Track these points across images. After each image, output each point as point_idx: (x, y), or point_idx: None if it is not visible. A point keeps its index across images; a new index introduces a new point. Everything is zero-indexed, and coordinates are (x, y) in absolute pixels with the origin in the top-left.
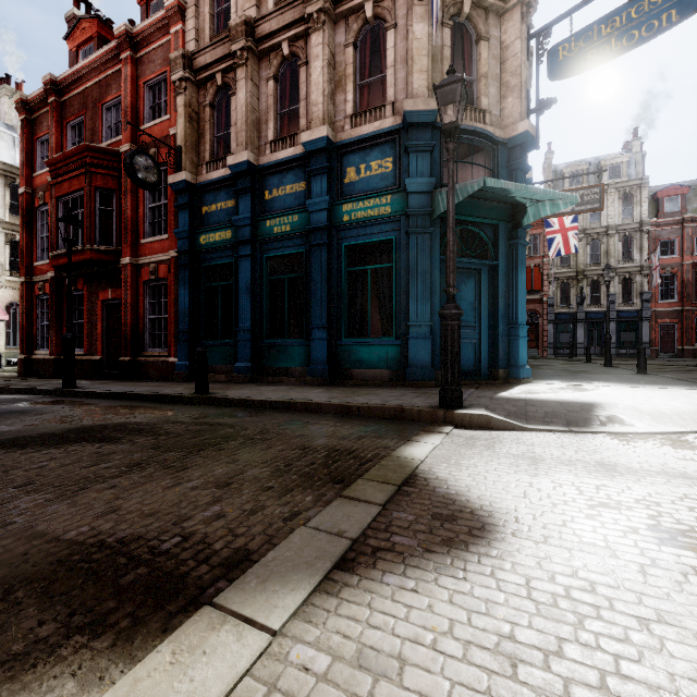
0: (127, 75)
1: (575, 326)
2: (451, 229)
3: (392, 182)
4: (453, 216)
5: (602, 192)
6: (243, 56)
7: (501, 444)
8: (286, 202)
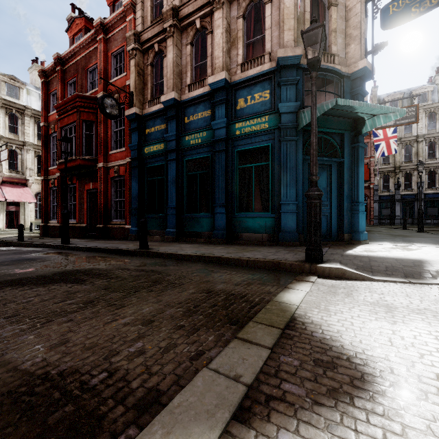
0: (101, 50)
1: (393, 204)
2: (314, 134)
3: (269, 107)
4: (315, 124)
5: (417, 110)
6: (171, 30)
7: (357, 293)
8: (198, 123)
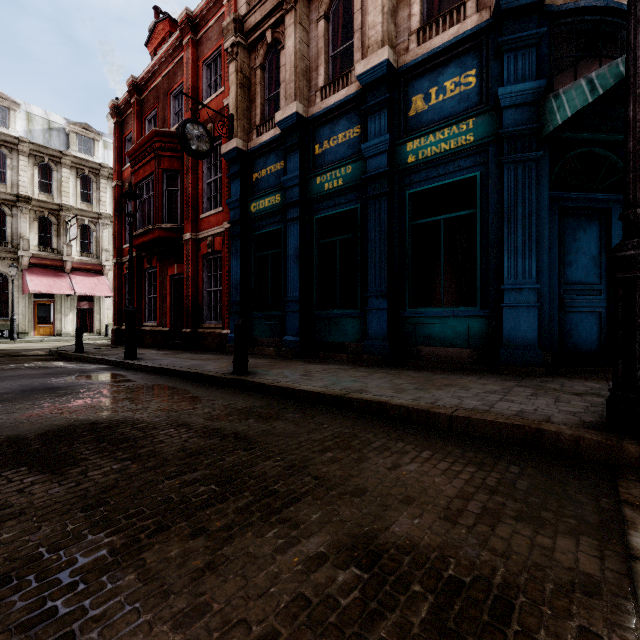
0: (189, 58)
1: None
2: (639, 97)
3: (475, 101)
4: None
5: None
6: None
7: None
8: (338, 152)
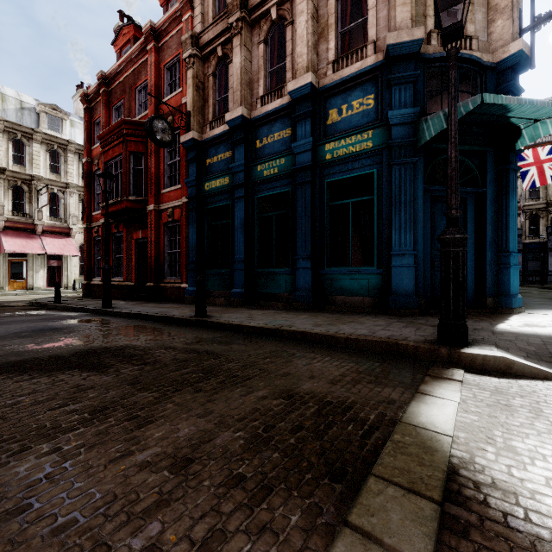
0: (152, 61)
1: (545, 255)
2: (453, 144)
3: (373, 117)
4: (455, 129)
5: None
6: (238, 26)
7: (551, 408)
8: (274, 147)
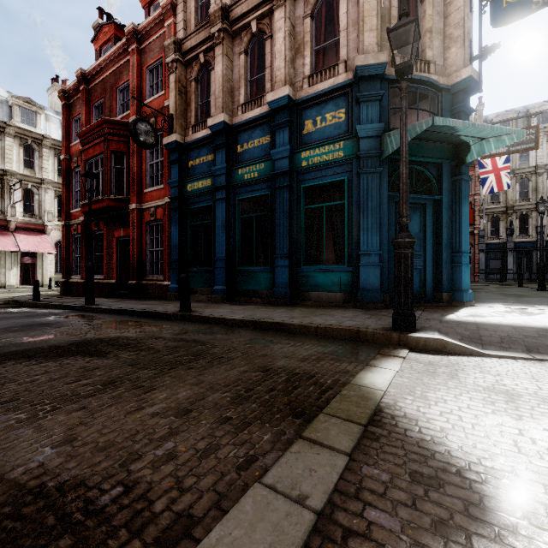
0: (134, 63)
1: (505, 254)
2: (404, 162)
3: (344, 130)
4: (406, 150)
5: (538, 132)
6: (220, 36)
7: (464, 373)
8: (255, 153)
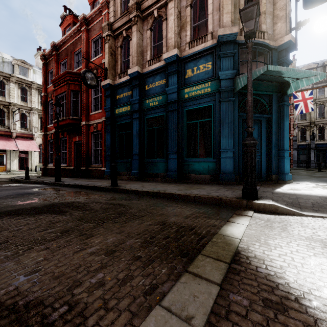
0: (84, 37)
1: (309, 151)
2: (250, 93)
3: (211, 75)
4: (251, 85)
5: None
6: (135, 20)
7: (291, 227)
8: (156, 90)
